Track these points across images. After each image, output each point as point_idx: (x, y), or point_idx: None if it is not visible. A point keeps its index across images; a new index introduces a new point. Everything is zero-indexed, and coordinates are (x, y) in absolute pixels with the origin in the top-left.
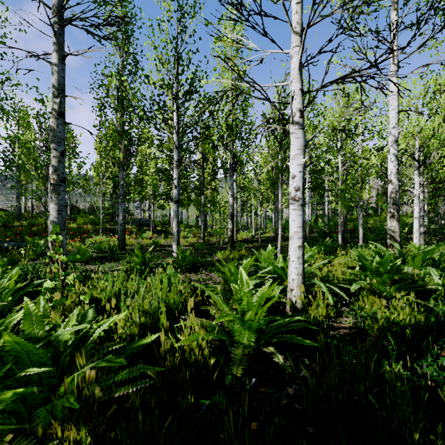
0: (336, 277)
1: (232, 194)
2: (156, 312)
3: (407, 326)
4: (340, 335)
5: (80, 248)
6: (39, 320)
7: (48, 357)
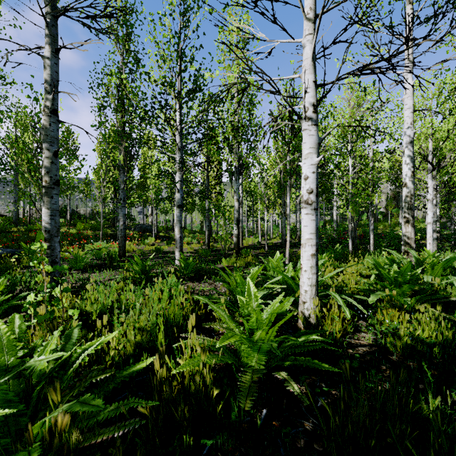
0: (351, 287)
1: (238, 198)
2: (154, 329)
3: (433, 343)
4: (359, 354)
5: (77, 255)
6: (10, 345)
7: (19, 389)
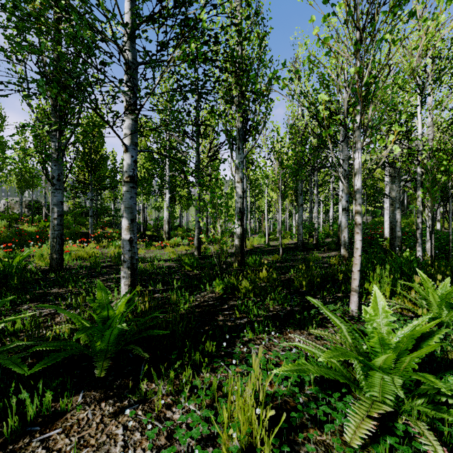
0: None
1: (241, 178)
2: None
3: None
4: None
5: None
6: None
7: None
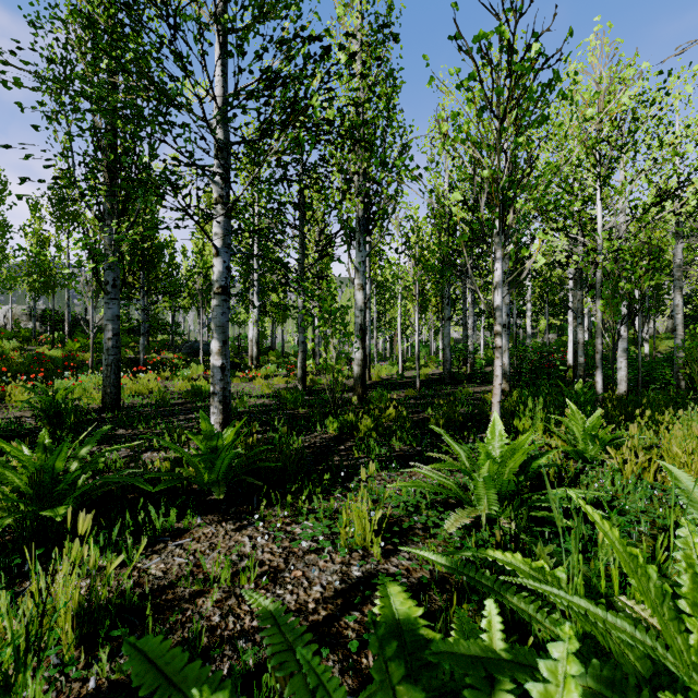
0: None
1: (363, 283)
2: None
3: None
4: None
5: None
6: None
7: None
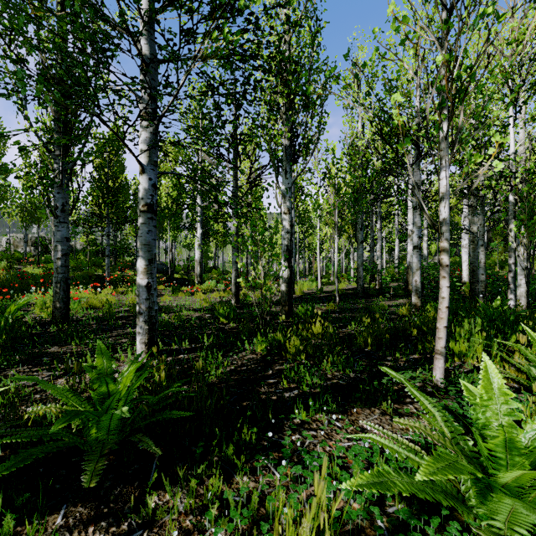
0: None
1: (289, 208)
2: None
3: None
4: None
5: None
6: None
7: None
